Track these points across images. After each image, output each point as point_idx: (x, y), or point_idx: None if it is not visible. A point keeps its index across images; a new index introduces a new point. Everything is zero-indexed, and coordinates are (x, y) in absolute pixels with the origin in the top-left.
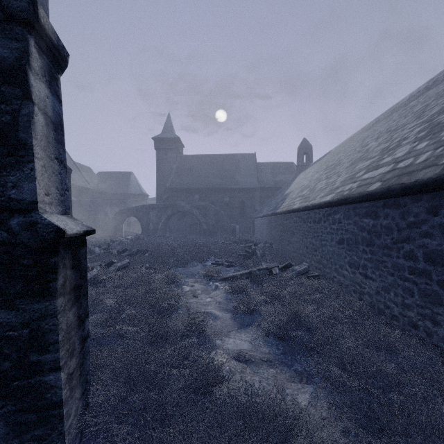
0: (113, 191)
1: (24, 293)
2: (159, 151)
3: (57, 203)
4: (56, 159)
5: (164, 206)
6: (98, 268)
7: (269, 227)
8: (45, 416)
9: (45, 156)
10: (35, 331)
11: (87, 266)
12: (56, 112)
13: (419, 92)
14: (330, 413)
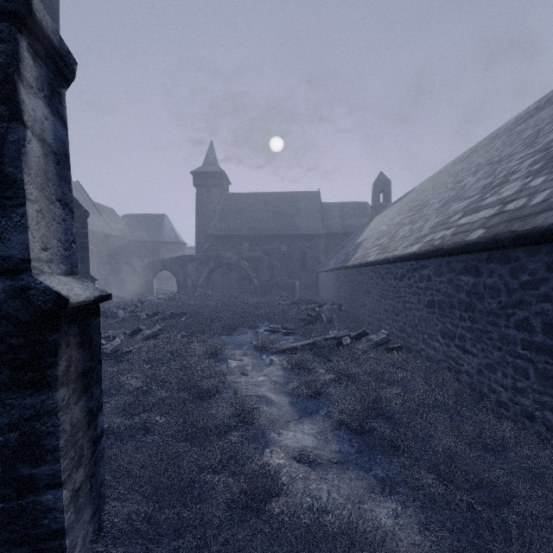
0: (142, 239)
1: (12, 383)
2: (199, 189)
3: (60, 260)
4: (58, 201)
5: (205, 257)
6: (122, 337)
7: (337, 284)
8: (41, 549)
9: (42, 197)
10: (26, 434)
11: (108, 335)
12: (59, 139)
13: (528, 114)
14: (423, 537)
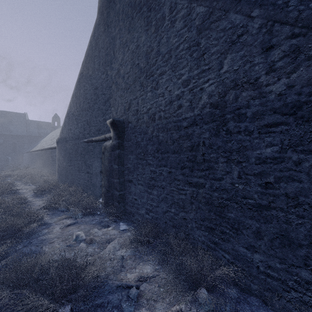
0: None
1: None
2: None
3: None
4: None
5: None
6: None
7: (29, 157)
8: None
9: None
10: None
11: None
12: None
13: None
14: None
